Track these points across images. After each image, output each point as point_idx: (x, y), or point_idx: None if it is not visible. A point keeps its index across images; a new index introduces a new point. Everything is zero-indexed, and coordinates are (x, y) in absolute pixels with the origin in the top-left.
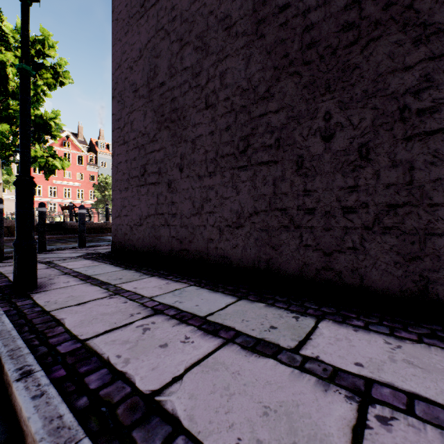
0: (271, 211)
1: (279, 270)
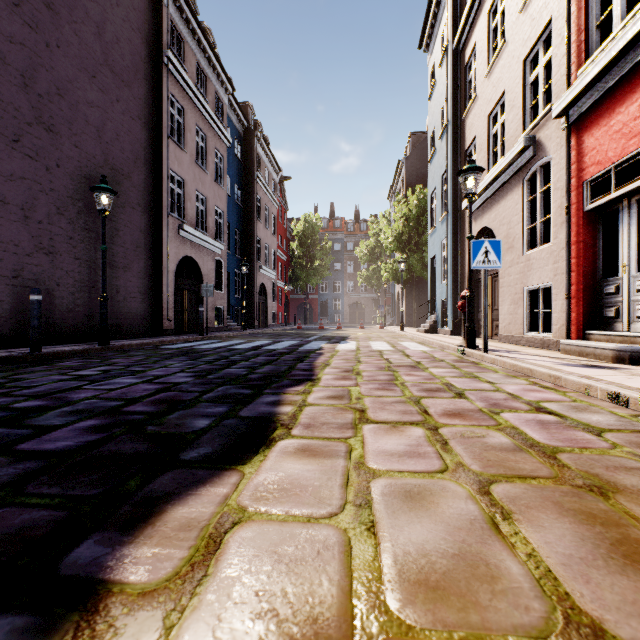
0: None
1: None
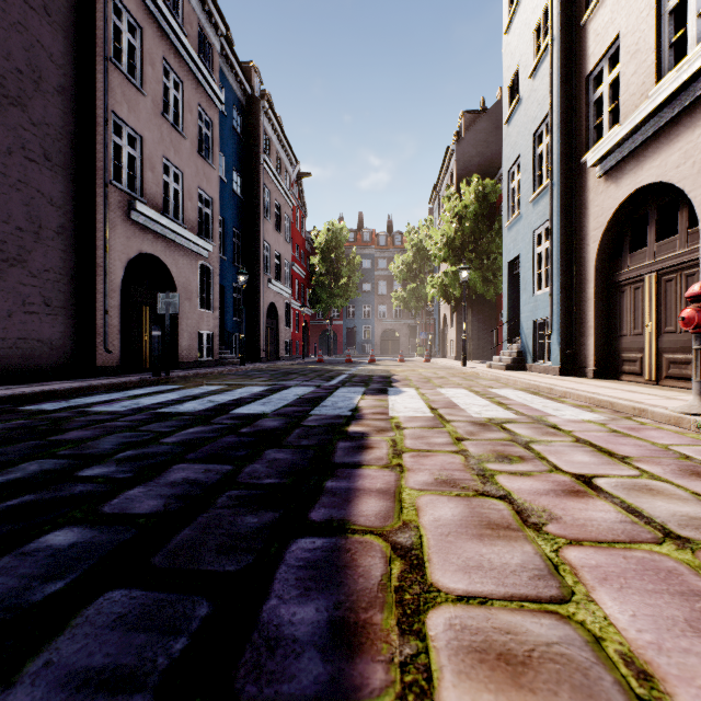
0: None
1: None
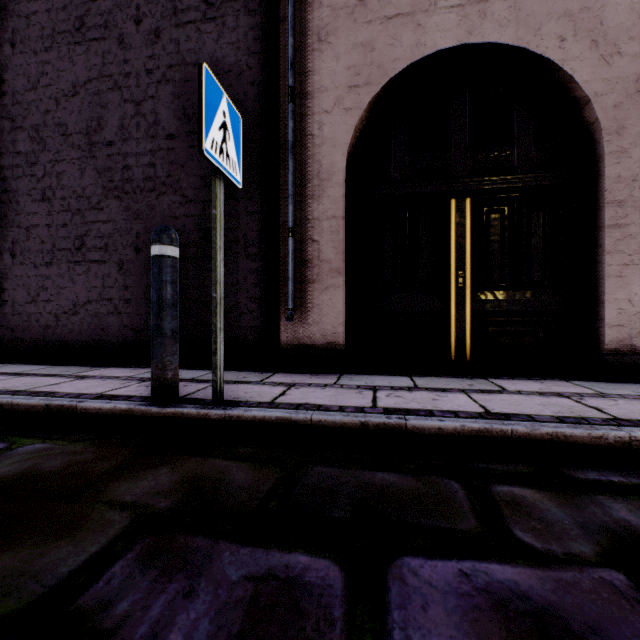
0: (102, 301)
1: (108, 347)
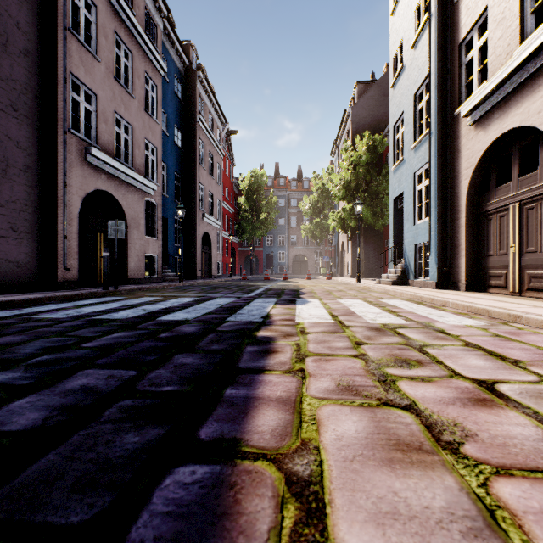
0: None
1: None
